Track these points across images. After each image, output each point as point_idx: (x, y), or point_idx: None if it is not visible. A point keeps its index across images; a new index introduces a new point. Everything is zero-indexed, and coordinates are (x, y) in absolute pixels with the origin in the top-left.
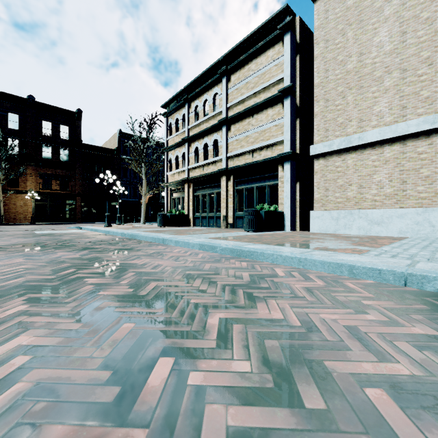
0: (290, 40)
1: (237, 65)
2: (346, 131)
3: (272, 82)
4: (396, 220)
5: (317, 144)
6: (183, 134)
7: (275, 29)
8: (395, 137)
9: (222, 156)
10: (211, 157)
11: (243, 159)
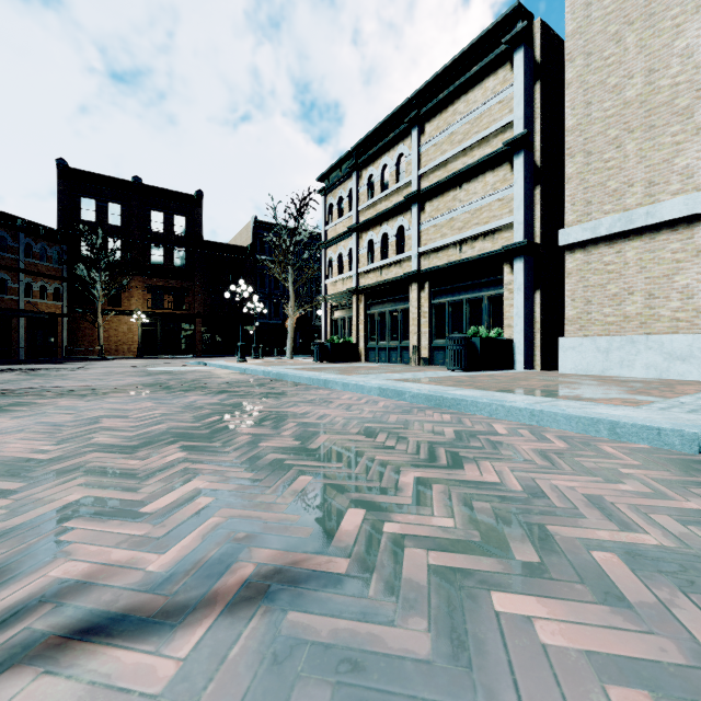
0: (524, 59)
1: (436, 107)
2: (623, 204)
3: (493, 130)
4: None
5: (572, 227)
6: (350, 220)
7: (498, 43)
8: None
9: (411, 252)
10: (394, 254)
11: (445, 256)
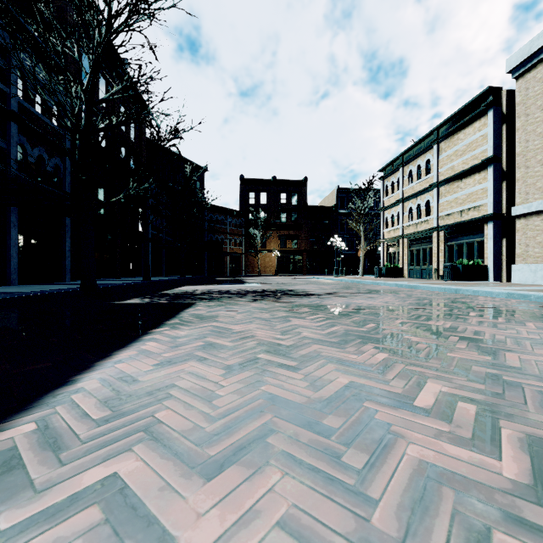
0: (493, 115)
1: (447, 135)
2: None
3: (478, 151)
4: None
5: (518, 206)
6: (398, 195)
7: (481, 104)
8: None
9: (433, 216)
10: (424, 216)
11: (452, 218)
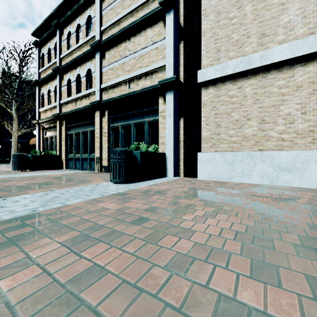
0: None
1: None
2: (243, 51)
3: None
4: (314, 165)
5: (207, 68)
6: (56, 65)
7: None
8: (312, 53)
9: (95, 87)
10: (84, 90)
11: (118, 91)
